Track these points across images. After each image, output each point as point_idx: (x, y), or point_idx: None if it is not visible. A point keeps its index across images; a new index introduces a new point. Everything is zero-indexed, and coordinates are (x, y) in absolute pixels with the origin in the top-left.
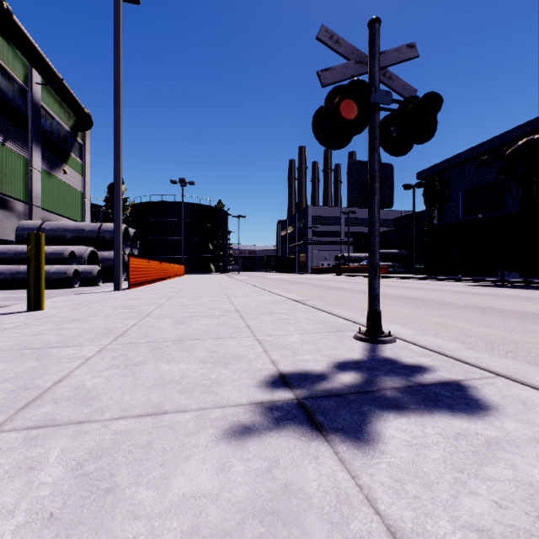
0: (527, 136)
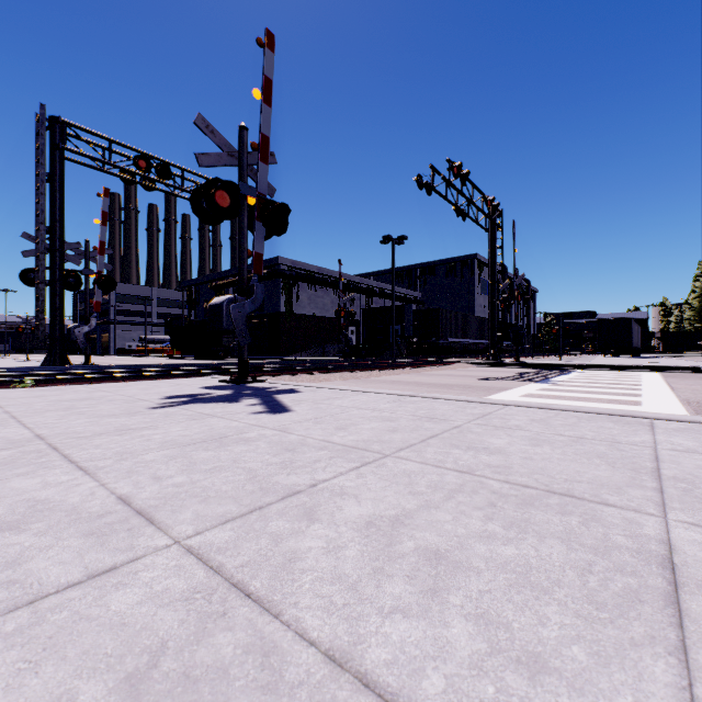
0: (221, 279)
